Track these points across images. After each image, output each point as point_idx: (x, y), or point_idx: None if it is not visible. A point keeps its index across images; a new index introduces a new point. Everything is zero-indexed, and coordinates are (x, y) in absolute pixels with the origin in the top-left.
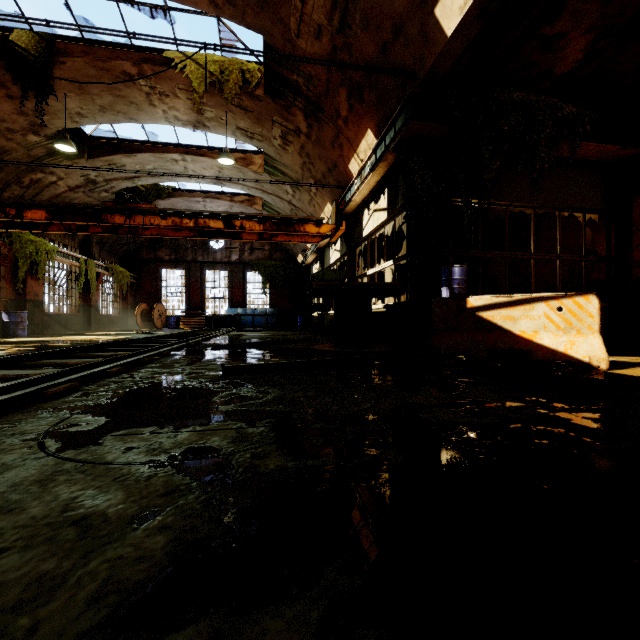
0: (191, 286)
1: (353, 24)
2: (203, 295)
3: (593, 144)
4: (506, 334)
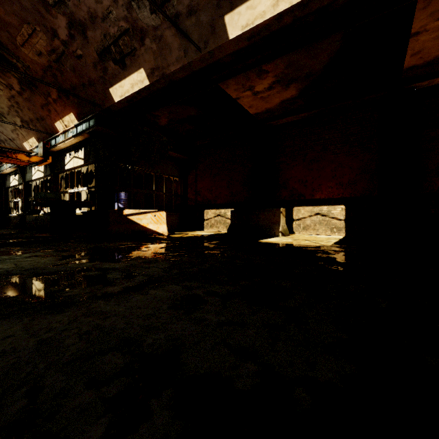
0: None
1: (65, 65)
2: None
3: (174, 153)
4: (138, 225)
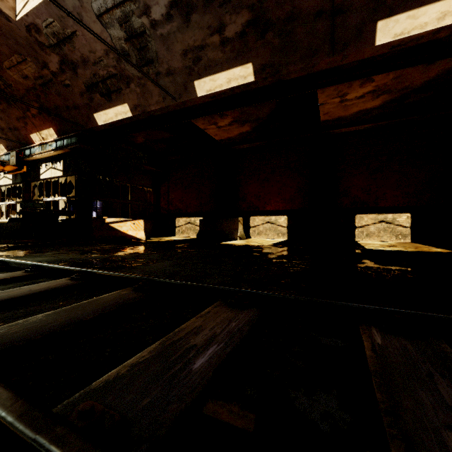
0: None
1: (51, 89)
2: None
3: (148, 167)
4: (119, 231)
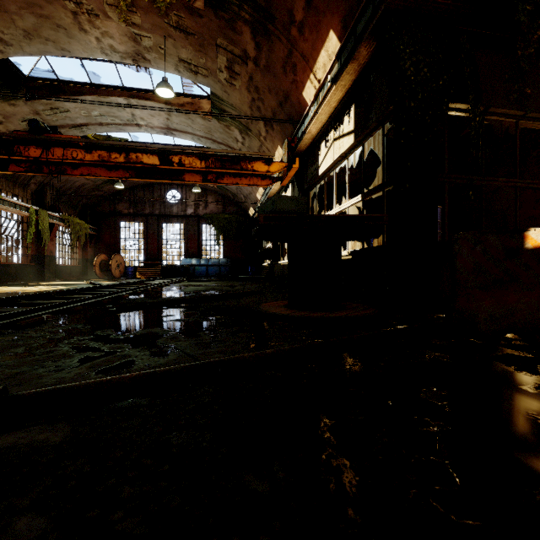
0: (148, 238)
1: None
2: (160, 246)
3: None
4: None
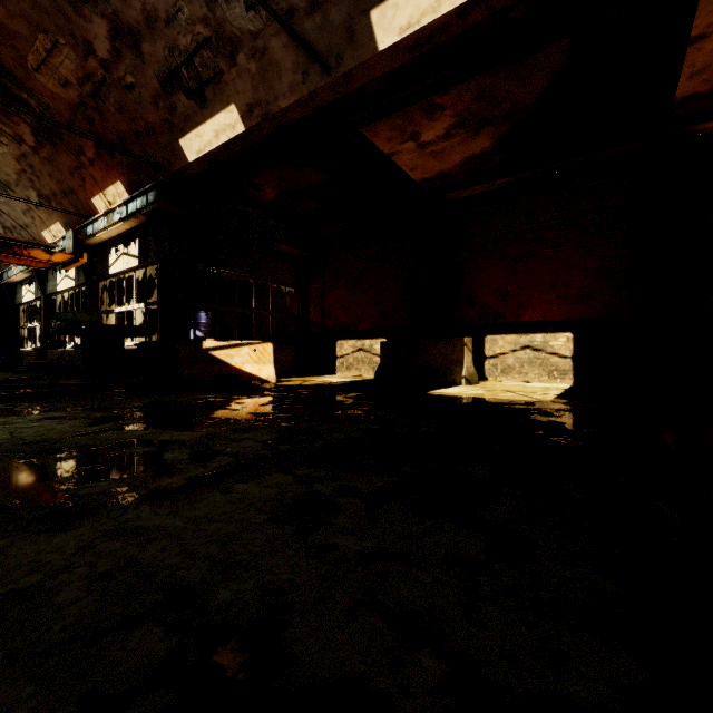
0: None
1: (107, 101)
2: None
3: (287, 247)
4: (227, 365)
